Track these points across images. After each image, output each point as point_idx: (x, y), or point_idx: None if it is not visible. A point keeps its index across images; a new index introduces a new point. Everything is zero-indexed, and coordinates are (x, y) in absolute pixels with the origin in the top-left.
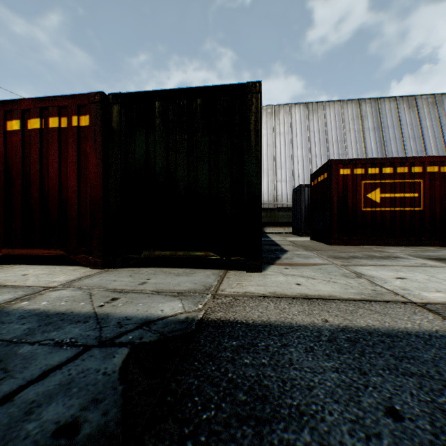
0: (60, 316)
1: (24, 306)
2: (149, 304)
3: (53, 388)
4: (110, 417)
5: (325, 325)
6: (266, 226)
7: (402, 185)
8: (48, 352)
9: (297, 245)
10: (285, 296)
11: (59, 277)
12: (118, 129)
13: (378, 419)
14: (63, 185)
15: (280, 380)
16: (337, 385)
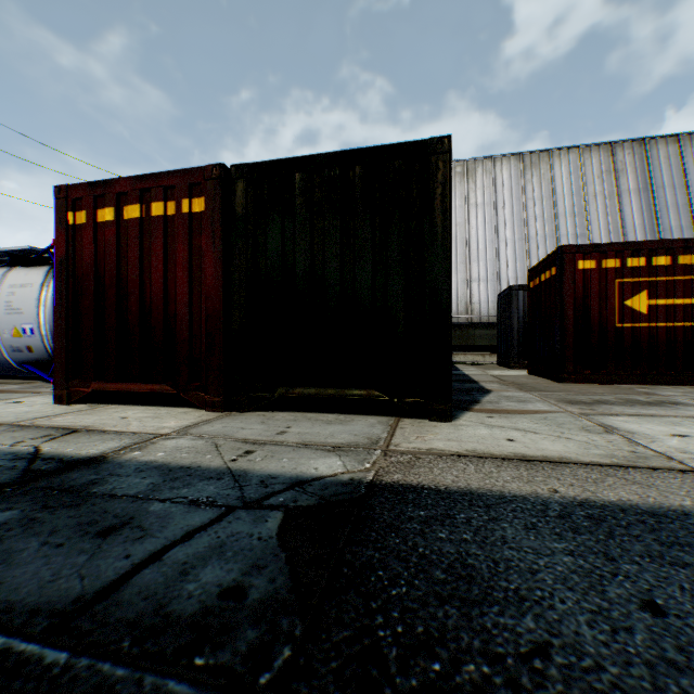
0: (186, 471)
1: (137, 457)
2: (296, 460)
3: (203, 550)
4: (279, 584)
5: (553, 497)
6: (454, 353)
7: (687, 285)
8: (184, 511)
9: (505, 382)
10: (490, 456)
11: (168, 421)
12: (244, 214)
13: (629, 612)
14: (169, 294)
15: (490, 560)
16: (571, 570)
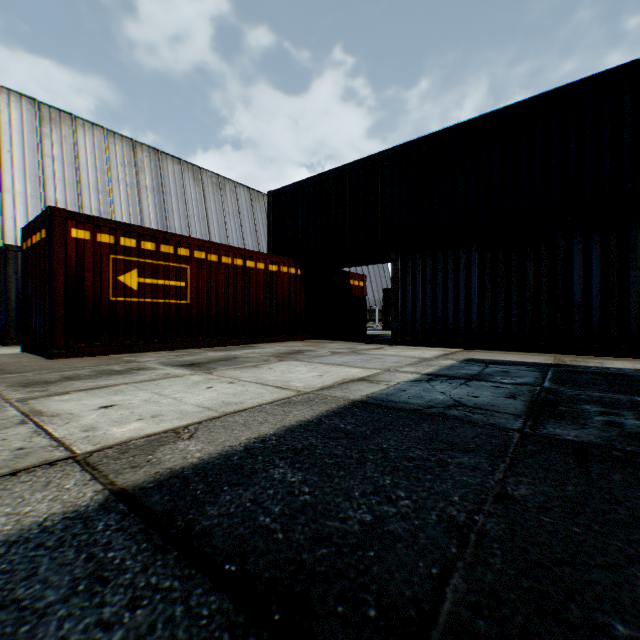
0: None
1: None
2: None
3: None
4: None
5: None
6: None
7: (168, 270)
8: None
9: None
10: None
11: None
12: None
13: None
14: None
15: None
16: None
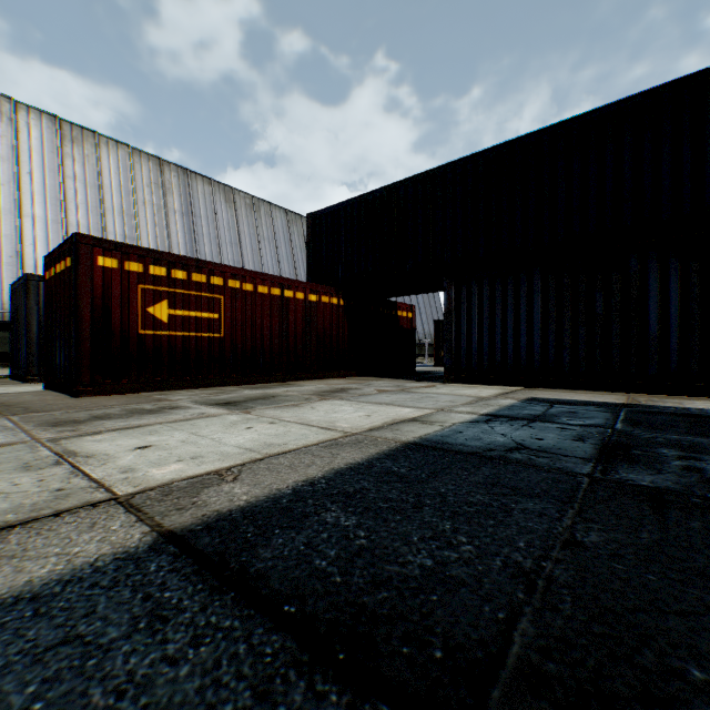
0: None
1: None
2: None
3: None
4: None
5: None
6: None
7: (200, 300)
8: None
9: None
10: None
11: None
12: None
13: None
14: None
15: None
16: None
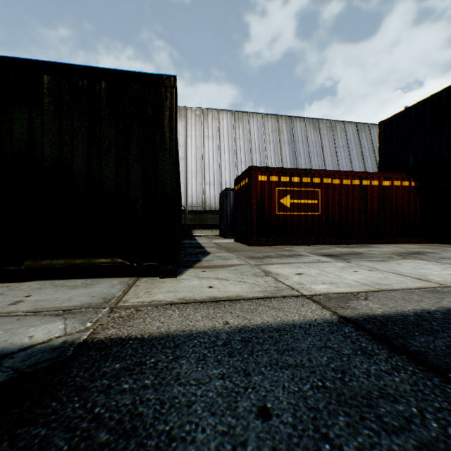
0: None
1: None
2: (15, 330)
3: None
4: None
5: (224, 328)
6: (194, 229)
7: (307, 193)
8: None
9: (220, 247)
10: (194, 301)
11: None
12: None
13: (248, 423)
14: None
15: (159, 403)
16: (219, 393)
